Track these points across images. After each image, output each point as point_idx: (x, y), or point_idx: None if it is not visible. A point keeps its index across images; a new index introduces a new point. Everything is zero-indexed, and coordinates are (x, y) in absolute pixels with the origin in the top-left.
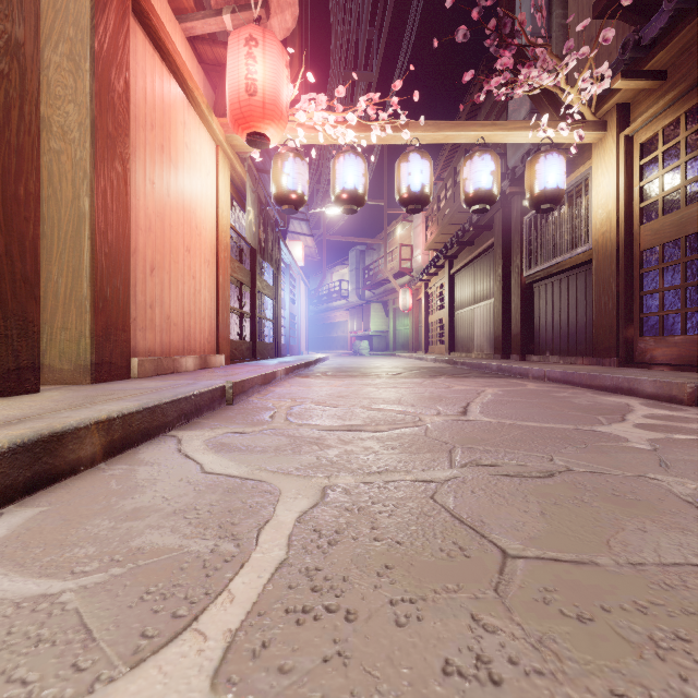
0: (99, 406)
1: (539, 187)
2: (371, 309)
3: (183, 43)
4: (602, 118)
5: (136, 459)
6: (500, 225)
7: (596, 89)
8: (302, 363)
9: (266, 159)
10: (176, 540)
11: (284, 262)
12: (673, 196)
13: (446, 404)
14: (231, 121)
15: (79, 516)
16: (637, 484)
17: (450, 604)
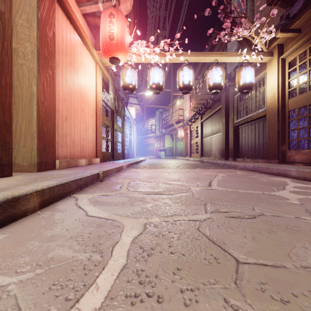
0: (38, 183)
1: (242, 82)
2: (165, 137)
3: (80, 16)
4: (271, 50)
5: (55, 209)
6: (223, 99)
7: (268, 37)
8: (134, 162)
9: (118, 70)
10: (71, 253)
11: (126, 116)
12: (304, 86)
13: (201, 181)
14: (102, 52)
15: (24, 239)
16: (297, 222)
17: (212, 292)
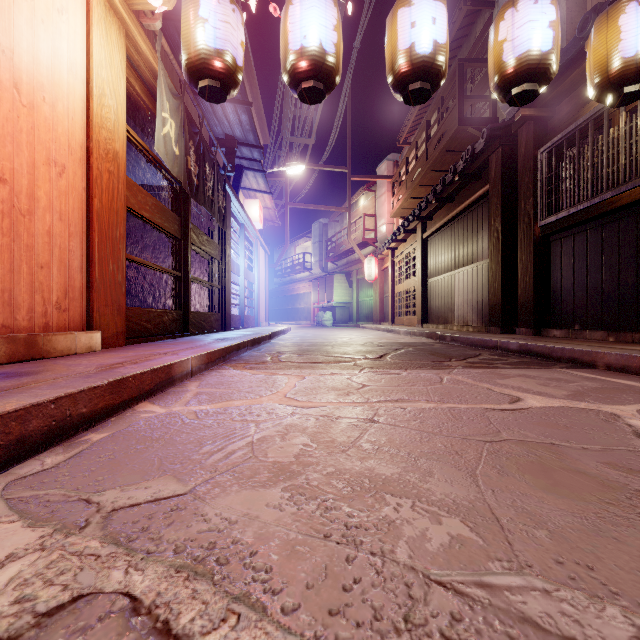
0: None
1: (626, 52)
2: (334, 279)
3: None
4: None
5: None
6: (497, 168)
7: None
8: (247, 340)
9: None
10: None
11: (237, 220)
12: None
13: None
14: None
15: None
16: None
17: None
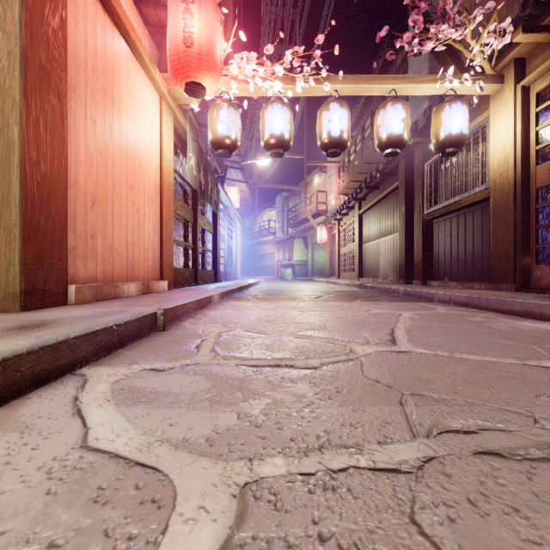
0: None
1: (444, 132)
2: (294, 243)
3: (129, 4)
4: (499, 72)
5: (11, 418)
6: (403, 171)
7: (496, 45)
8: (236, 288)
9: (206, 115)
10: None
11: (222, 203)
12: None
13: (371, 330)
14: (171, 72)
15: None
16: None
17: None
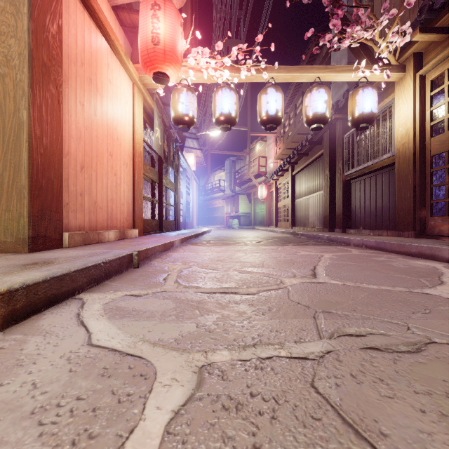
0: (9, 277)
1: (358, 111)
2: (239, 198)
3: (108, 10)
4: (402, 63)
5: (35, 327)
6: (327, 141)
7: (399, 42)
8: (193, 235)
9: (169, 96)
10: None
11: (181, 167)
12: None
13: (298, 267)
14: (142, 64)
15: None
16: None
17: None
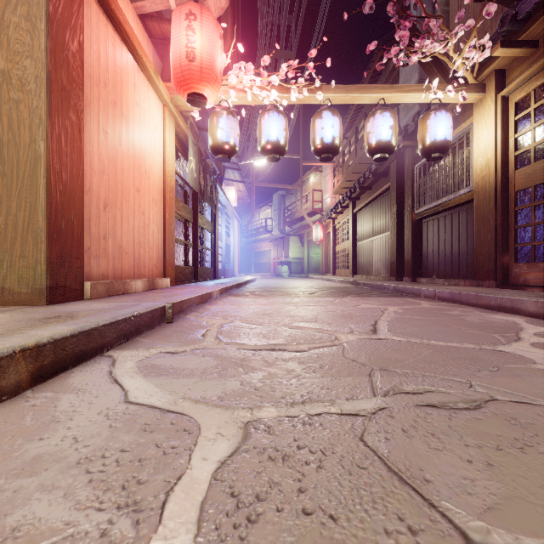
0: (34, 331)
1: (430, 139)
2: (290, 240)
3: (135, 19)
4: (482, 82)
5: (65, 385)
6: (394, 172)
7: (477, 57)
8: (234, 284)
9: (206, 119)
10: (65, 512)
11: (220, 203)
12: (543, 145)
13: (357, 321)
14: (174, 83)
15: None
16: None
17: None
